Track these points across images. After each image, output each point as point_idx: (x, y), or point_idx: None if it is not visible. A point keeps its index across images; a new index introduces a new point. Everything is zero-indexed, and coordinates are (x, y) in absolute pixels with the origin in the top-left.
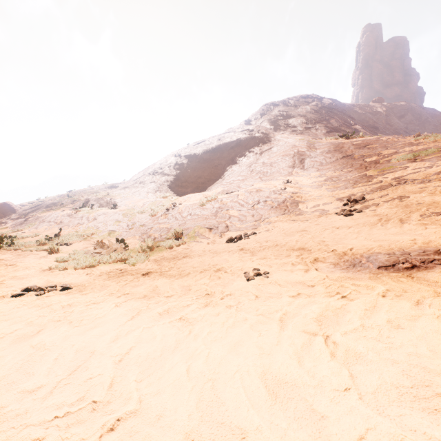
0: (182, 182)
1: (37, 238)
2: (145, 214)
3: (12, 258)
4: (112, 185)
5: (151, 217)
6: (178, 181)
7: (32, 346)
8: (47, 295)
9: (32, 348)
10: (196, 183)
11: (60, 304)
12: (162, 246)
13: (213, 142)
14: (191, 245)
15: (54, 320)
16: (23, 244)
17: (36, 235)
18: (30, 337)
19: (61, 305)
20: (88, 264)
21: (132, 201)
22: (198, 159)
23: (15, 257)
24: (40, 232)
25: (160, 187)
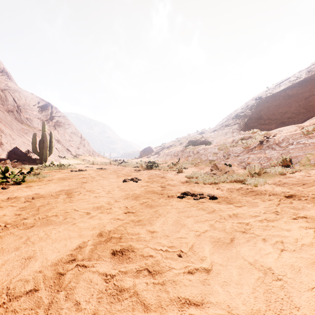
0: (264, 120)
1: (167, 164)
2: (238, 147)
3: (161, 174)
4: (201, 132)
5: (244, 149)
6: (260, 120)
7: (252, 265)
8: (202, 201)
9: (253, 267)
10: (281, 119)
11: (225, 212)
12: (270, 172)
13: (300, 76)
14: (311, 173)
15: (237, 230)
16: (162, 167)
17: (166, 162)
18: (228, 245)
19: (227, 214)
20: (212, 181)
21: (221, 139)
22: (281, 97)
23: (162, 173)
24: (167, 161)
25: (243, 127)
